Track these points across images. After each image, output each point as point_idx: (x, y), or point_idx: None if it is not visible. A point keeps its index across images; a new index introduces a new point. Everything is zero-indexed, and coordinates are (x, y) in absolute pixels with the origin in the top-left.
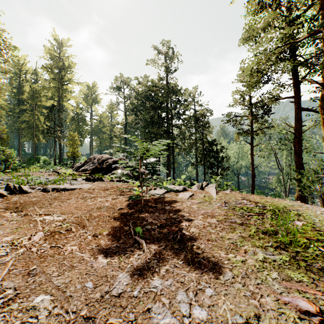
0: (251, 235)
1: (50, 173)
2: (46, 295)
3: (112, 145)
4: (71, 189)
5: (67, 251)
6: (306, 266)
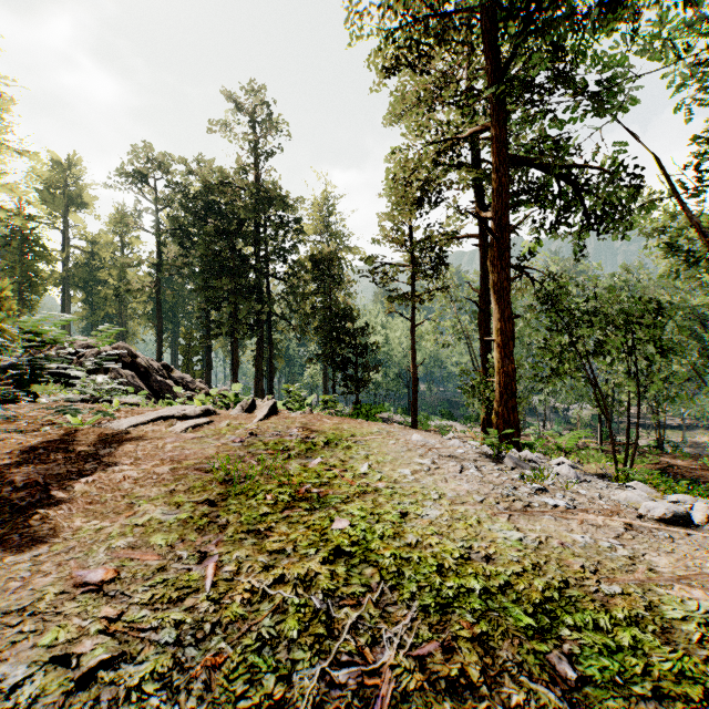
0: (193, 487)
1: None
2: None
3: None
4: None
5: None
6: (203, 524)
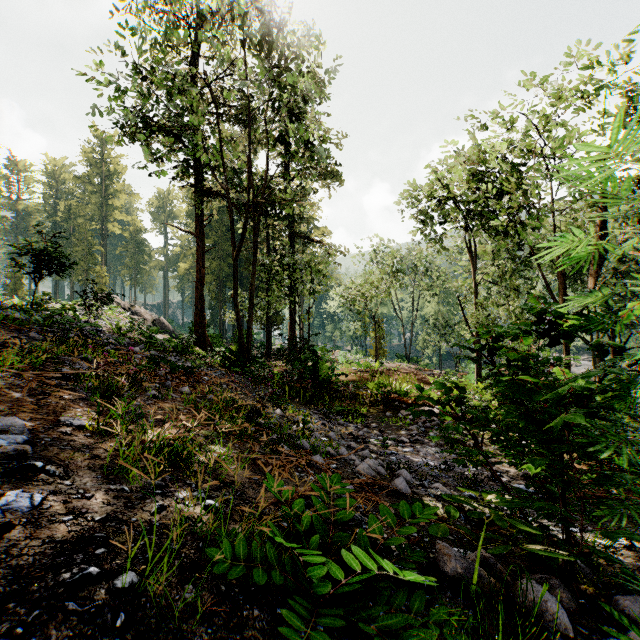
0: None
1: None
2: None
3: None
4: None
5: None
6: None
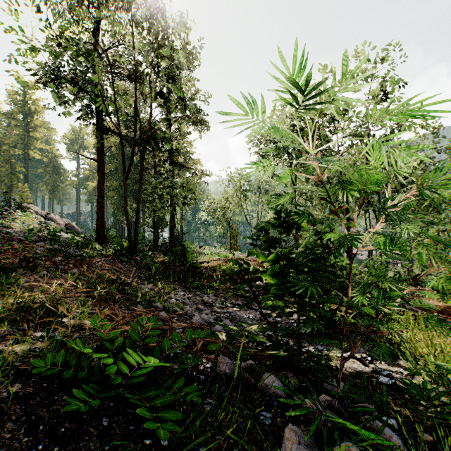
0: None
1: None
2: None
3: None
4: None
5: None
6: None
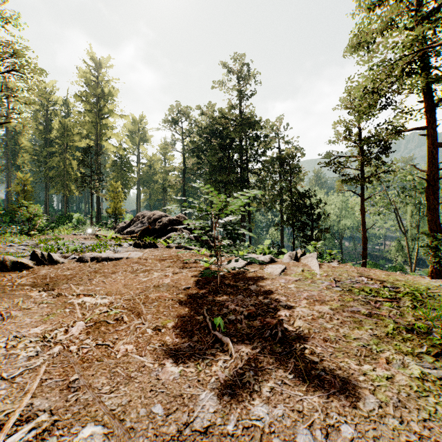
0: (389, 333)
1: (86, 236)
2: (97, 426)
3: (175, 197)
4: (115, 258)
5: (119, 353)
6: None
